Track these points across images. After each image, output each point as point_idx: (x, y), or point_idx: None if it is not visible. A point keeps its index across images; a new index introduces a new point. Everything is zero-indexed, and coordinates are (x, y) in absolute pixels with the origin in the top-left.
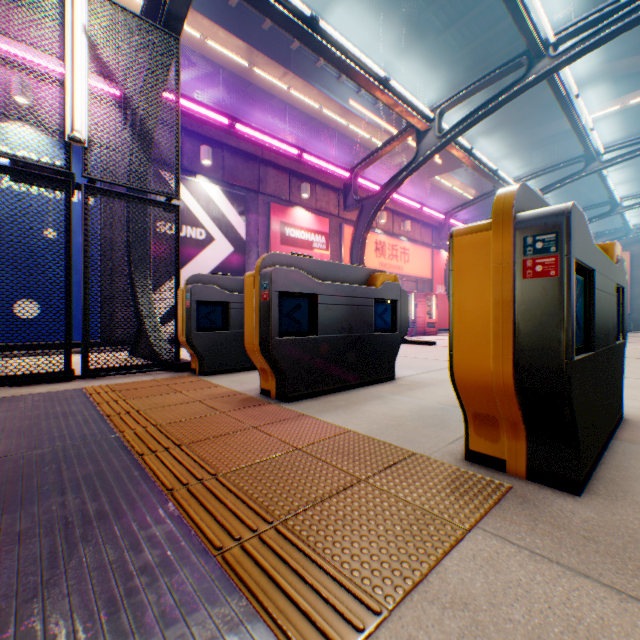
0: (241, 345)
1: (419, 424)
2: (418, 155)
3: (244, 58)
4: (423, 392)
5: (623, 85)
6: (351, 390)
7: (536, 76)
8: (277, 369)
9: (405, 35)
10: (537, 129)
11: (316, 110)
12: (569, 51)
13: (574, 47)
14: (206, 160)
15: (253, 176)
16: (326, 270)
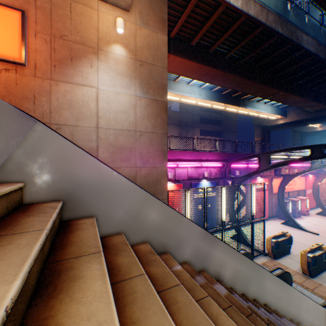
0: (280, 251)
1: None
2: (310, 167)
3: (223, 107)
4: None
5: None
6: (320, 274)
7: None
8: (309, 271)
9: (294, 97)
10: None
11: (245, 113)
12: None
13: None
14: (238, 175)
15: (246, 172)
16: (313, 249)
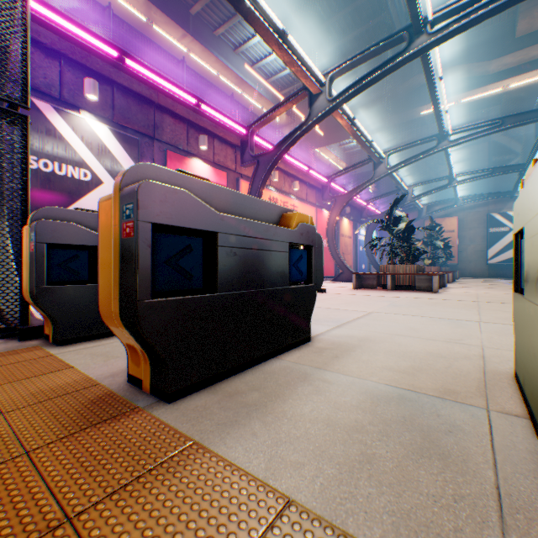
0: None
1: (399, 452)
2: (311, 116)
3: (142, 12)
4: (355, 362)
5: (457, 87)
6: (263, 364)
7: (416, 50)
8: (151, 349)
9: (295, 16)
10: (396, 115)
11: (214, 76)
12: (444, 30)
13: (448, 27)
14: (91, 94)
15: (148, 121)
16: (229, 202)
